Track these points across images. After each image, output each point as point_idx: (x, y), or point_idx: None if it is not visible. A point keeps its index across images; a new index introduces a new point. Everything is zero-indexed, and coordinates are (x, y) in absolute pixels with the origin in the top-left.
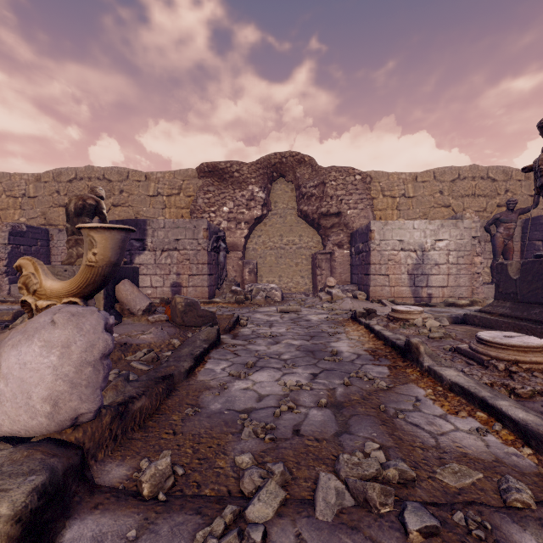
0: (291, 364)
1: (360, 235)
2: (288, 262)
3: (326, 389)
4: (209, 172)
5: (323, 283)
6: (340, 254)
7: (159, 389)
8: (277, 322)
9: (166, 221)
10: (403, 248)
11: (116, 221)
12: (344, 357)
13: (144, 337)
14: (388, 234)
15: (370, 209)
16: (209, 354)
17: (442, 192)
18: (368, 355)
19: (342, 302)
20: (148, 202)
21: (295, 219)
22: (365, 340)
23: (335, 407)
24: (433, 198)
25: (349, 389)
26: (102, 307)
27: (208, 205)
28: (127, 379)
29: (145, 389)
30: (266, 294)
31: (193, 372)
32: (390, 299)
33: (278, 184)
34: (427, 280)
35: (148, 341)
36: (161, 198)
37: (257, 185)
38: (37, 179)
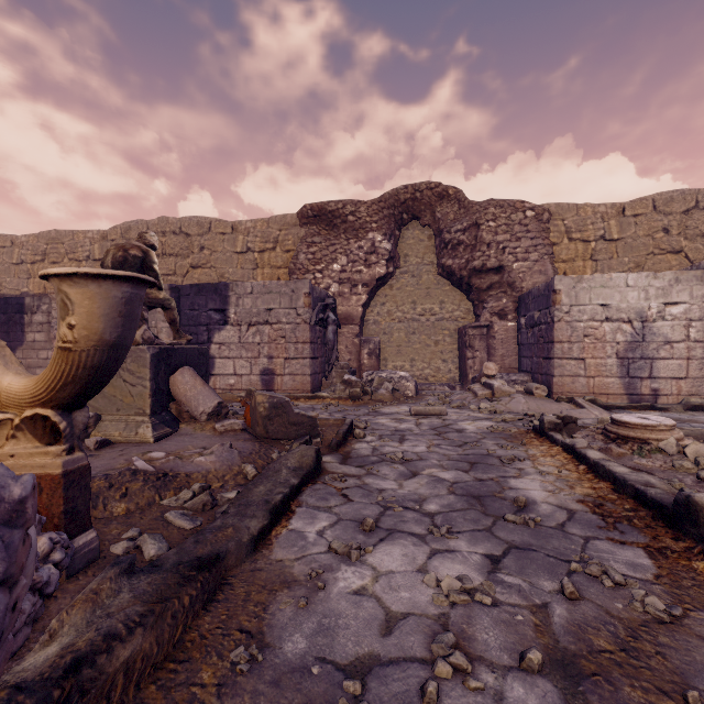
0: (444, 528)
1: (534, 299)
2: (424, 340)
3: (527, 608)
4: (315, 217)
5: (476, 371)
6: (502, 328)
7: (182, 599)
8: (411, 433)
9: (255, 284)
10: (609, 316)
11: (190, 285)
12: (541, 515)
13: (201, 460)
14: (583, 296)
15: (548, 260)
16: (299, 495)
17: (667, 229)
18: (590, 515)
19: (510, 400)
20: (236, 261)
21: (434, 278)
22: (572, 477)
23: (561, 671)
24: (653, 241)
25: (580, 612)
26: (148, 409)
27: (312, 262)
28: (129, 570)
29: (147, 607)
30: (393, 386)
31: (267, 539)
32: (589, 396)
33: (410, 230)
34: (650, 367)
35: (206, 468)
36: (252, 256)
37: (380, 232)
38: (103, 237)
